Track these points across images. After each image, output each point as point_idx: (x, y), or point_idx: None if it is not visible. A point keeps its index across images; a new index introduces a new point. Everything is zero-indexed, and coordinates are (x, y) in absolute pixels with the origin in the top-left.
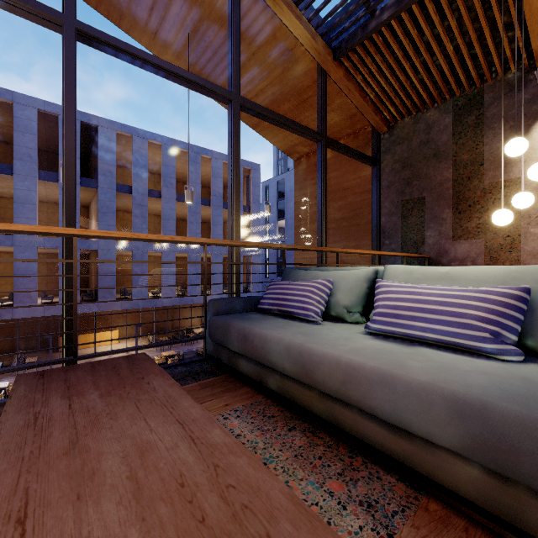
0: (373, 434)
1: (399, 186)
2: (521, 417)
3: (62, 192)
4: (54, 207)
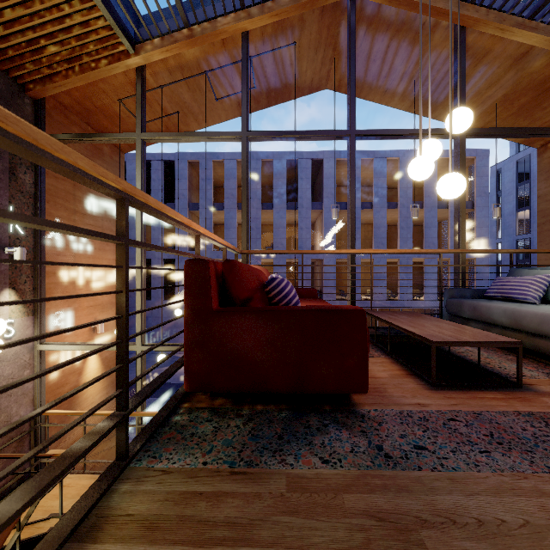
0: None
1: None
2: None
3: (349, 228)
4: (291, 227)
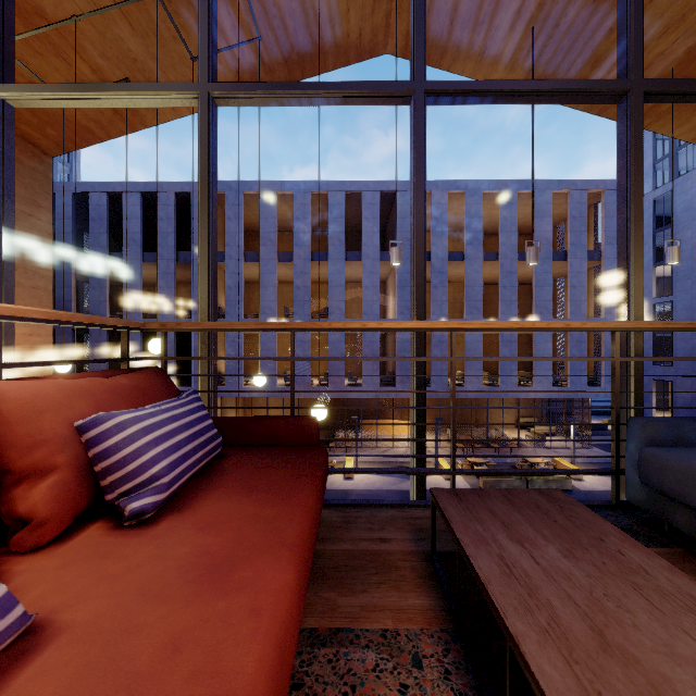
0: None
1: None
2: None
3: (412, 277)
4: (355, 286)
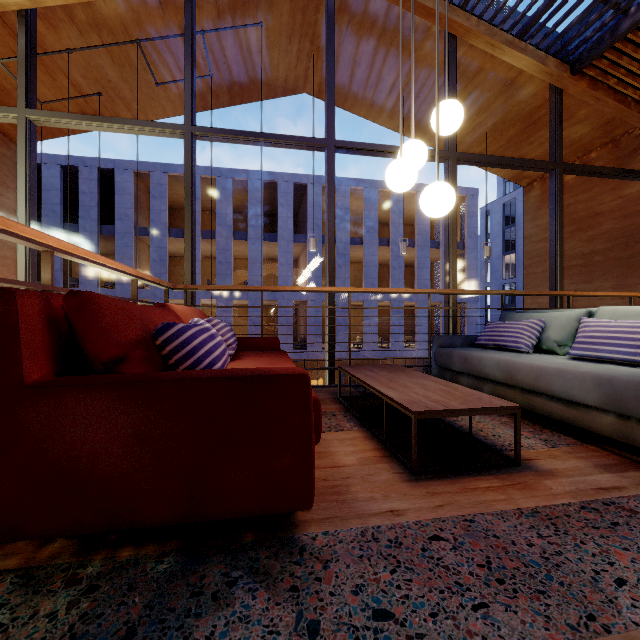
0: (555, 410)
1: None
2: (628, 381)
3: (326, 261)
4: (271, 263)
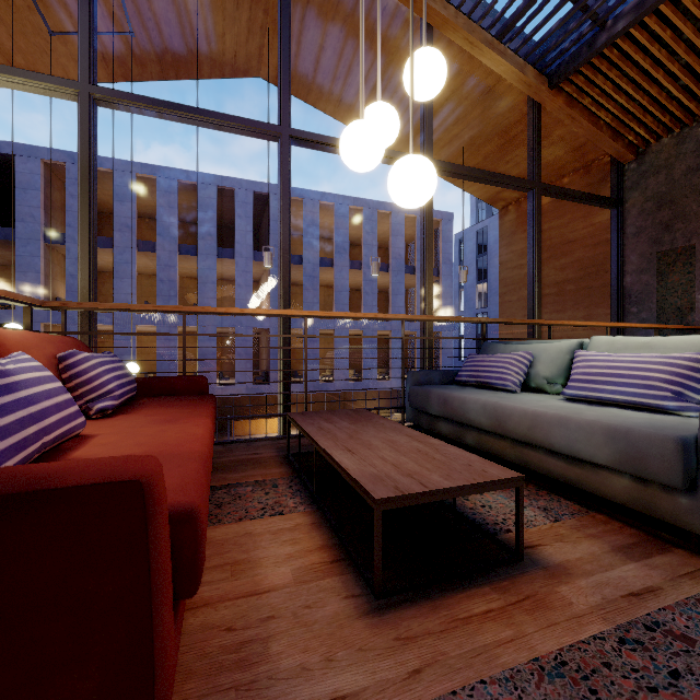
0: (554, 467)
1: (653, 232)
2: (650, 434)
3: (280, 278)
4: (227, 284)
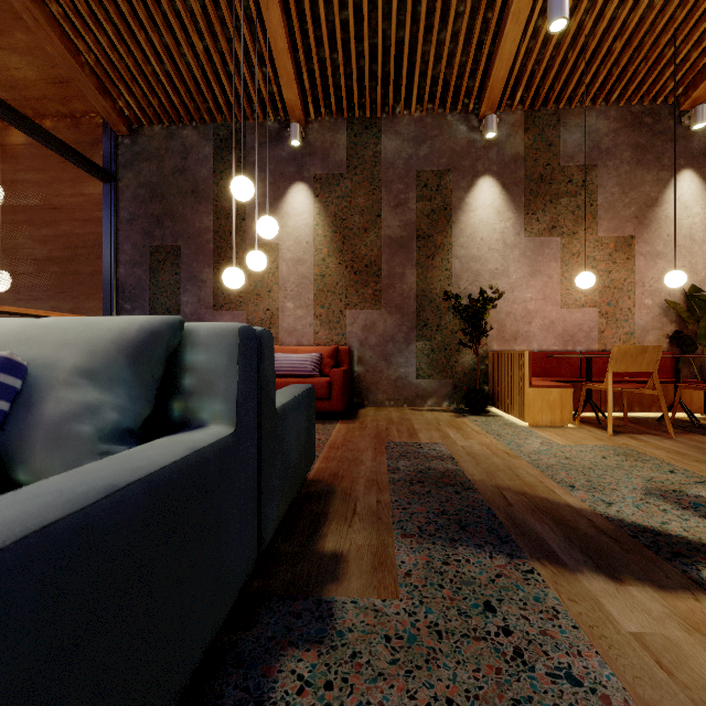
0: None
1: (147, 223)
2: None
3: None
4: None
